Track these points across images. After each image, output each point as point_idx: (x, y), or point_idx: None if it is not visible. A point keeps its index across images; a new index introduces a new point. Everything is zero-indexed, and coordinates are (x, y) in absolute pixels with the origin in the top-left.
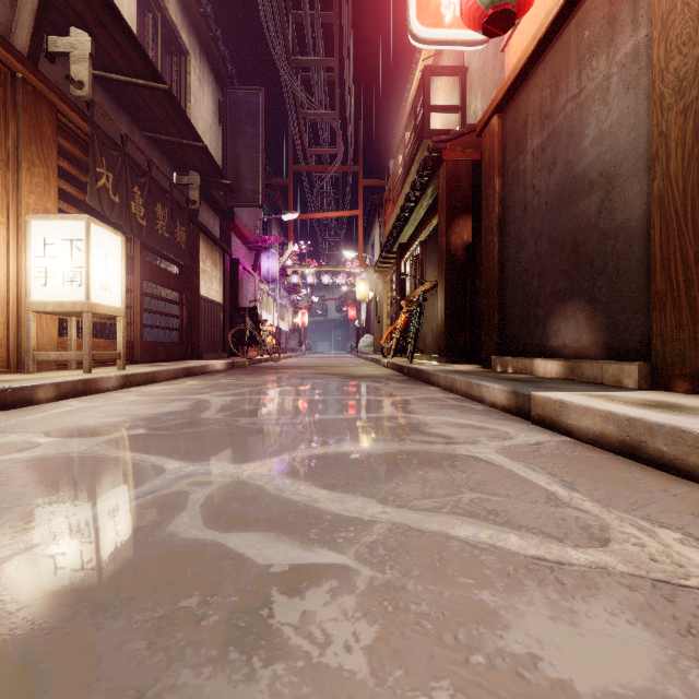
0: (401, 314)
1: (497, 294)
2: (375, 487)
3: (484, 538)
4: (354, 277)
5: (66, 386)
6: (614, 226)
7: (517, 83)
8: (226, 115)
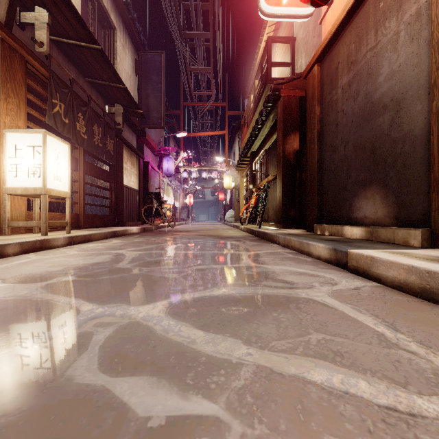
0: (252, 196)
1: (317, 183)
2: (240, 328)
3: (337, 384)
4: (222, 174)
5: (27, 244)
6: (402, 135)
7: (331, 42)
8: (140, 69)
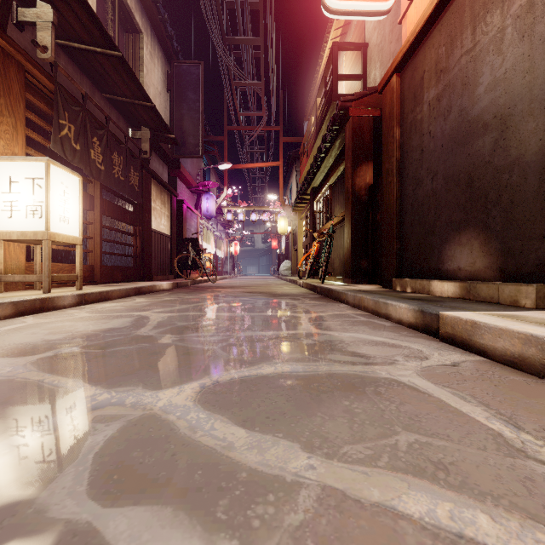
0: (314, 243)
1: (396, 225)
2: (298, 424)
3: (444, 520)
4: (276, 215)
5: (23, 304)
6: (508, 162)
7: (414, 45)
8: (173, 83)
